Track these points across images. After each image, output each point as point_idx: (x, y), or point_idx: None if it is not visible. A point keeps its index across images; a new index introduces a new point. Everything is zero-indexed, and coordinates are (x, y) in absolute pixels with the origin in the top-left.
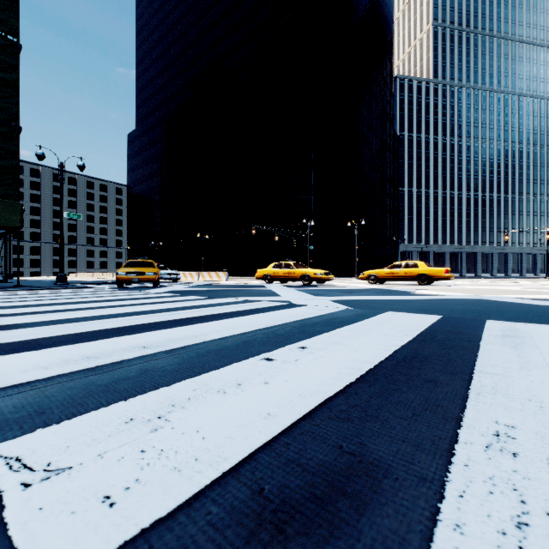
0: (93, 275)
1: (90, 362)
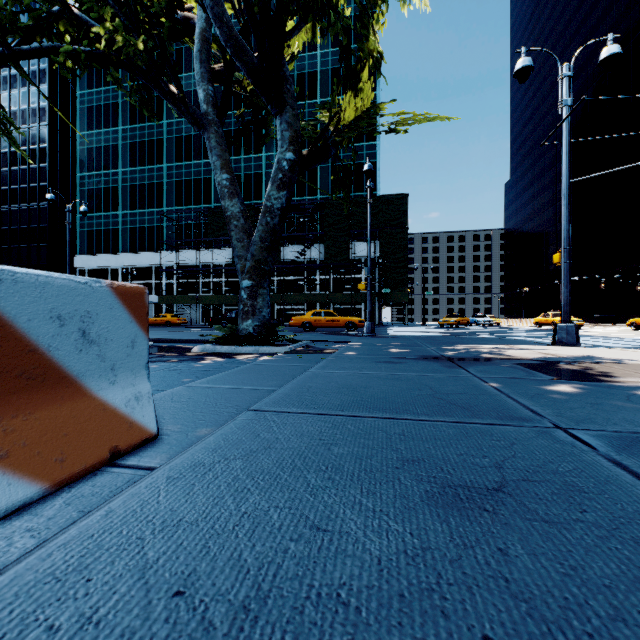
0: None
1: (397, 330)
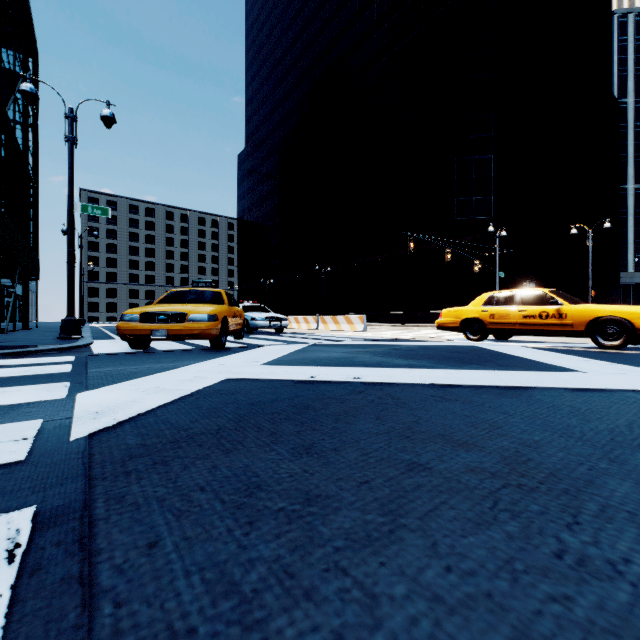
0: None
1: None
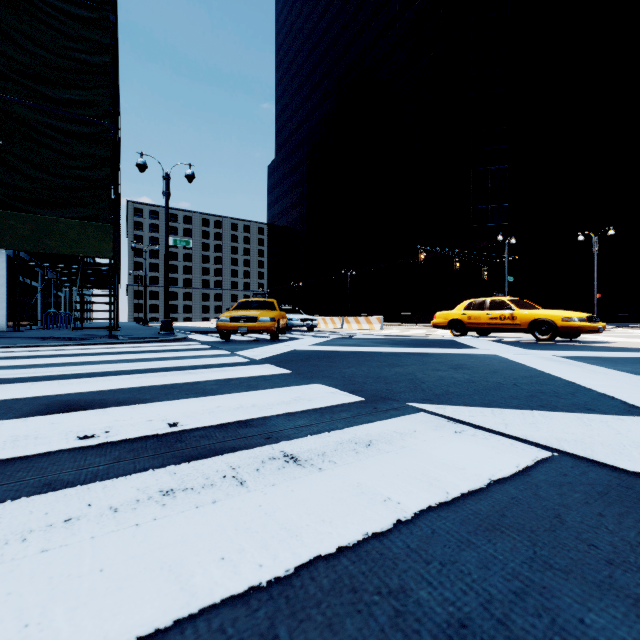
0: None
1: None
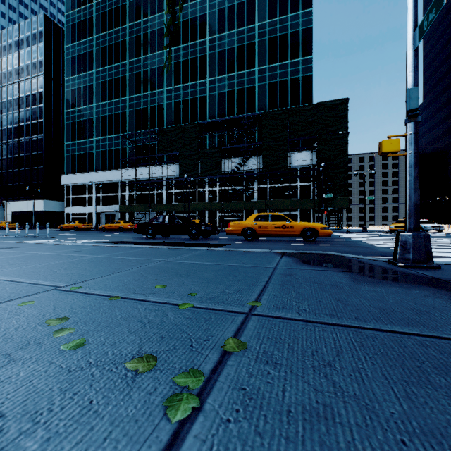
0: (384, 227)
1: (368, 240)
